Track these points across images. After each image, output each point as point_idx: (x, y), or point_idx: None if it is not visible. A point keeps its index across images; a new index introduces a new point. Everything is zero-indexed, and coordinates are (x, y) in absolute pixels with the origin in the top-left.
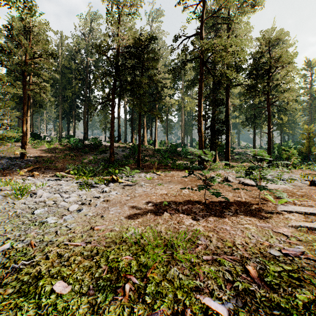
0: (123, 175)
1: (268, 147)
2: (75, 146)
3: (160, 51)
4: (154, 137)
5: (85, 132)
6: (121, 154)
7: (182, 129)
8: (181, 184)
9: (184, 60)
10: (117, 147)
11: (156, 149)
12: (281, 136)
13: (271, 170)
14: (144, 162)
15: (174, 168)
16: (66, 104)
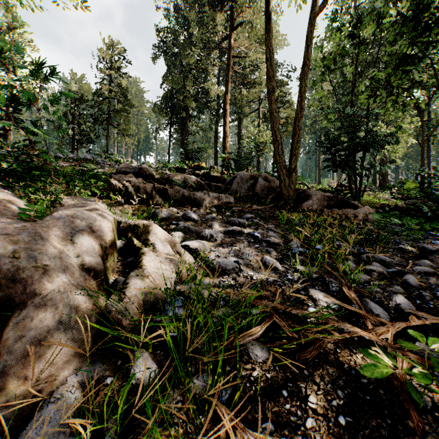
0: None
1: None
2: None
3: None
4: None
5: None
6: None
7: None
8: None
9: None
10: None
11: None
12: None
13: None
14: None
15: None
16: None
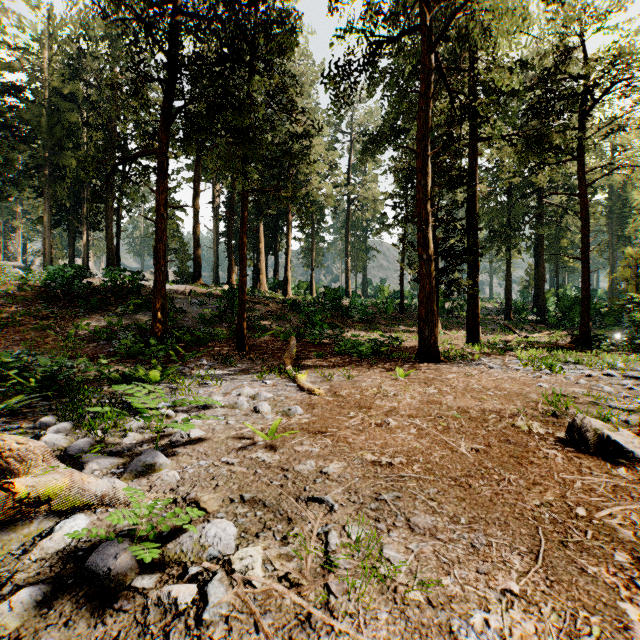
0: (177, 387)
1: (583, 295)
2: (60, 289)
3: (299, 67)
4: (285, 272)
5: (110, 256)
6: (195, 313)
7: (347, 256)
8: (513, 547)
9: (373, 44)
10: (188, 295)
11: (289, 301)
12: (557, 275)
13: (620, 358)
14: (259, 334)
15: (344, 354)
16: (65, 189)
